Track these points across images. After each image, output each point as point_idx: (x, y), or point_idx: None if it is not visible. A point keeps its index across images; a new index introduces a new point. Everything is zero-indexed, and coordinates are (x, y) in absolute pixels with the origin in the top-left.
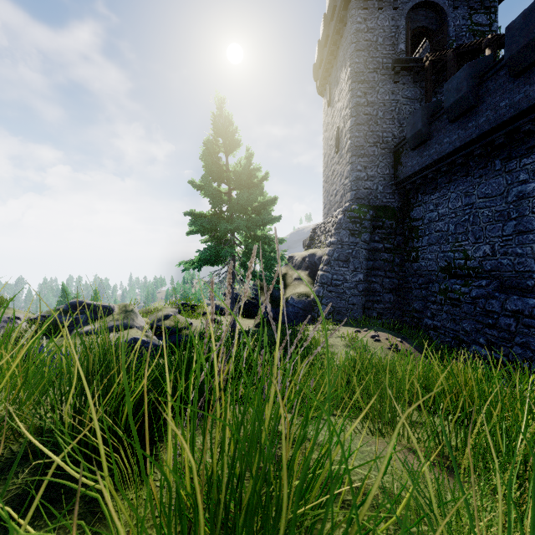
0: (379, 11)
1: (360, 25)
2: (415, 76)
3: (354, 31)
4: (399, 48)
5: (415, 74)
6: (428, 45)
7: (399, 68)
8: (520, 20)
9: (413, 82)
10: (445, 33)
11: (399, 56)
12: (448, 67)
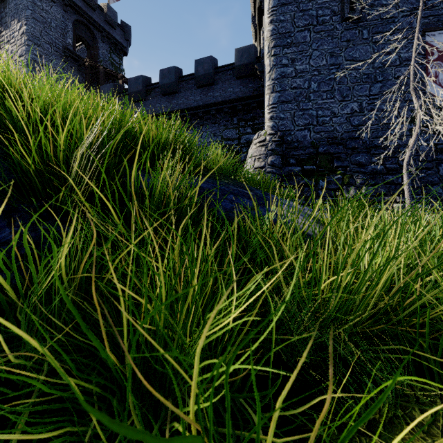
0: (52, 2)
1: (37, 0)
2: (79, 67)
3: (30, 0)
4: (68, 41)
5: (79, 66)
6: (84, 48)
7: (68, 55)
8: (134, 80)
9: (78, 70)
10: (97, 52)
11: (68, 46)
12: (100, 75)
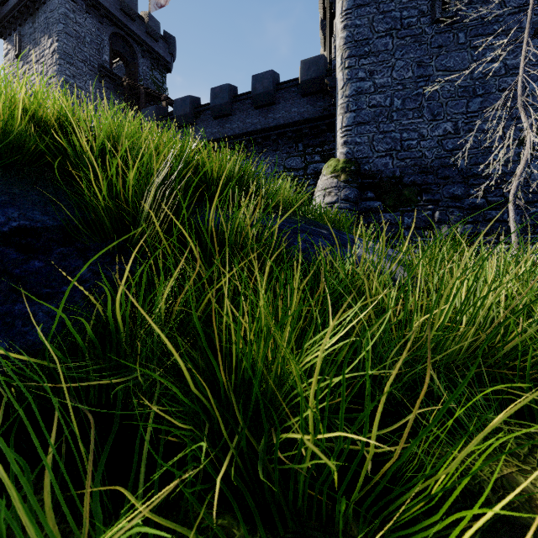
0: (87, 14)
1: (69, 12)
2: (117, 88)
3: (62, 12)
4: (104, 58)
5: (117, 86)
6: (121, 66)
7: (104, 74)
8: (180, 101)
9: (115, 91)
10: (137, 70)
11: (104, 64)
12: (141, 97)
